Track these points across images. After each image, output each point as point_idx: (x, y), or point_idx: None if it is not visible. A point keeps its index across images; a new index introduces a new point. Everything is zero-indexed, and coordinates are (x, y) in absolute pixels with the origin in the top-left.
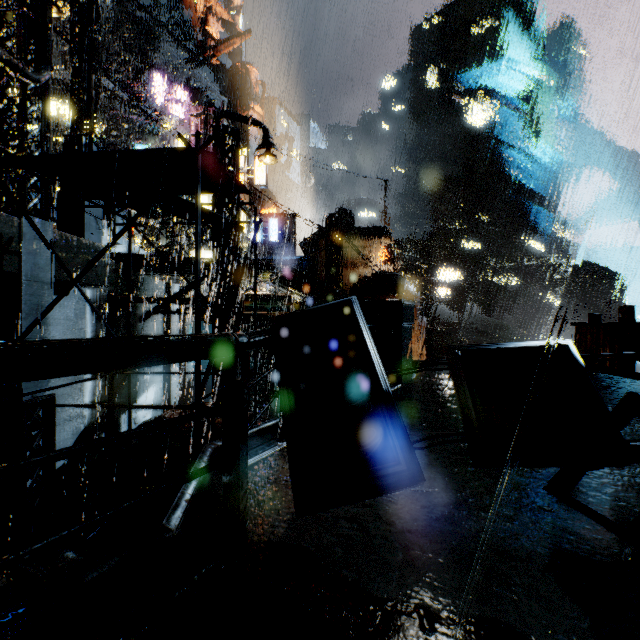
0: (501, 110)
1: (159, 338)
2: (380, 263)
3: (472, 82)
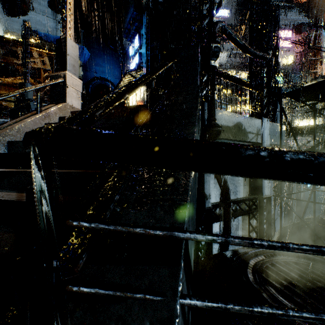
0: None
1: None
2: None
3: None
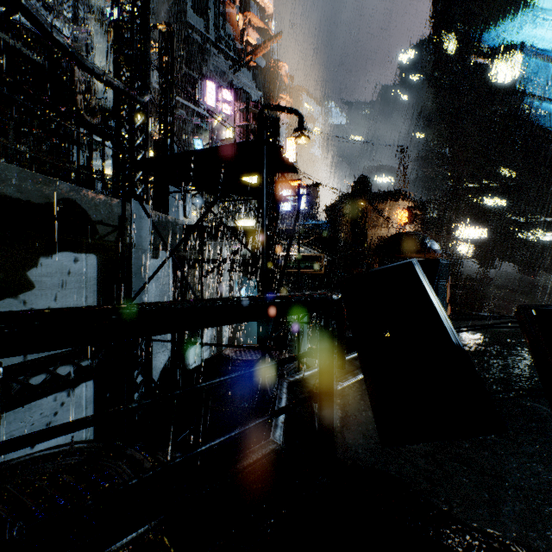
0: (530, 63)
1: (285, 296)
2: (399, 224)
3: (496, 40)
